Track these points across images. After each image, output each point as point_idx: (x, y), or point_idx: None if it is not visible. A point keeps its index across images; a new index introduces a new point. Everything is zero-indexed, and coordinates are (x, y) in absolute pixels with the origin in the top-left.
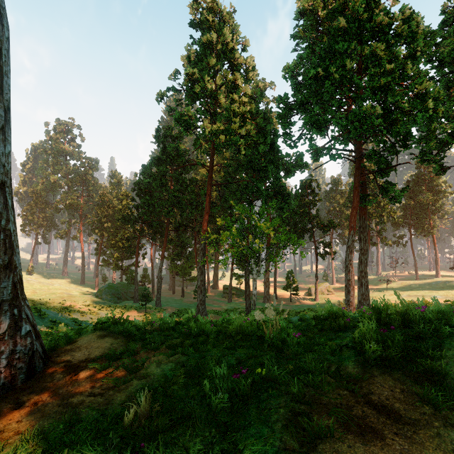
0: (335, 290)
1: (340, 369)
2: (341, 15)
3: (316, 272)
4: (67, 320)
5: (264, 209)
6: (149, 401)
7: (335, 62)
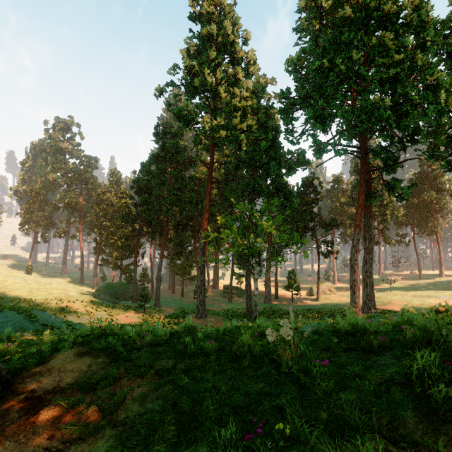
0: (337, 290)
1: (397, 423)
2: (346, 5)
3: (318, 272)
4: (59, 323)
5: (266, 207)
6: None
7: (340, 54)
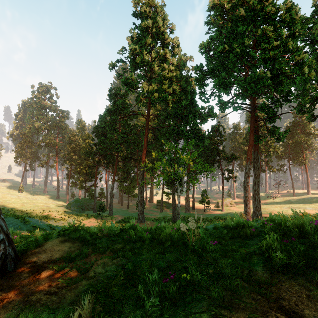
0: (235, 203)
1: (252, 274)
2: (241, 7)
3: (223, 191)
4: (44, 226)
5: (185, 146)
6: (92, 302)
7: (236, 41)
